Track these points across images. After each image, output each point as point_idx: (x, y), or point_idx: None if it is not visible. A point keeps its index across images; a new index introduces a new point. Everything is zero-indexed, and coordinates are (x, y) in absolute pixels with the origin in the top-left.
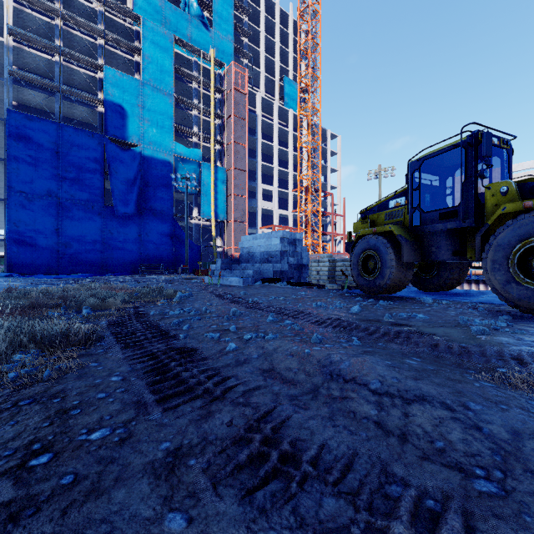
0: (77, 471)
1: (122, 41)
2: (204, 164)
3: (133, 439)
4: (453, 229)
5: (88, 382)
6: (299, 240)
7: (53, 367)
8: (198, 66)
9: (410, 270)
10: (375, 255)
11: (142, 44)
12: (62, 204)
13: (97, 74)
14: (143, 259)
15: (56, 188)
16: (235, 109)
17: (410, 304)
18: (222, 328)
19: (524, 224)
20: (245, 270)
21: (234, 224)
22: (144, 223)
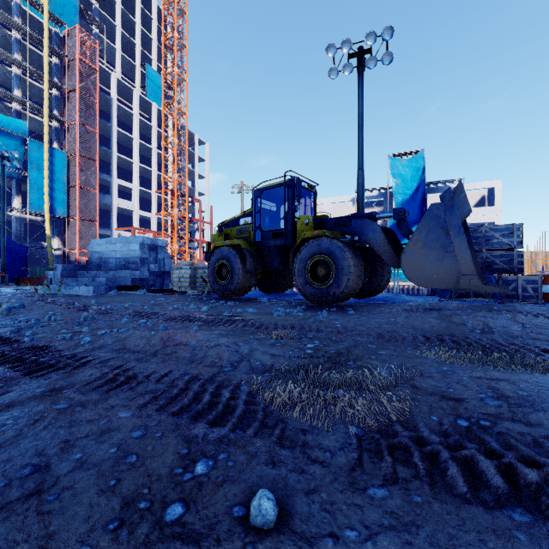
0: None
1: None
2: (33, 142)
3: (11, 392)
4: (281, 245)
5: None
6: (162, 247)
7: None
8: (22, 11)
9: (253, 277)
10: (228, 264)
11: None
12: None
13: None
14: None
15: None
16: (81, 84)
17: (251, 303)
18: (73, 331)
19: (313, 246)
20: (97, 278)
21: (79, 222)
22: None
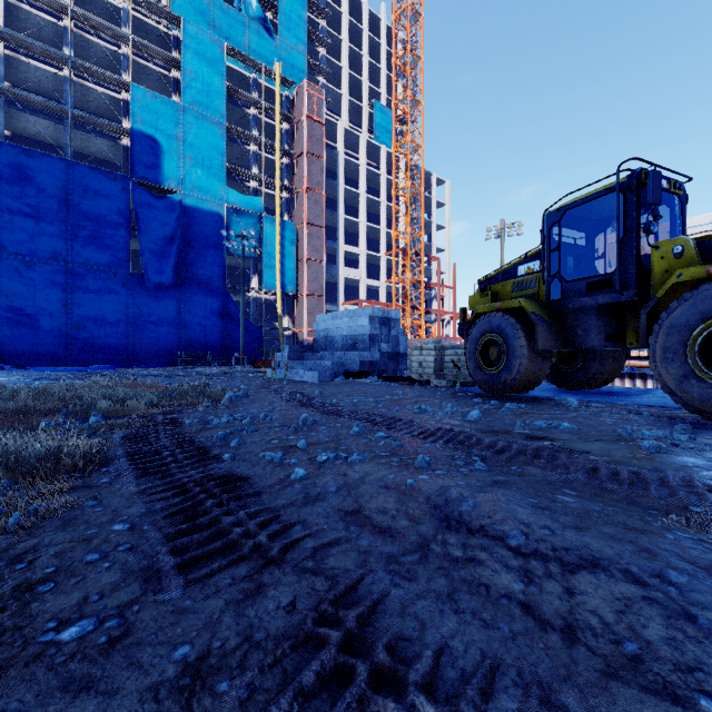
0: (23, 709)
1: (155, 50)
2: (267, 218)
3: (131, 639)
4: (606, 304)
5: (76, 533)
6: (395, 320)
7: (26, 509)
8: (258, 85)
9: (547, 361)
10: (500, 340)
11: (182, 55)
12: (72, 270)
13: (120, 95)
14: (183, 346)
15: (64, 249)
16: (309, 144)
17: (548, 407)
18: (286, 444)
19: (708, 297)
20: (322, 361)
21: (306, 298)
22: (185, 296)
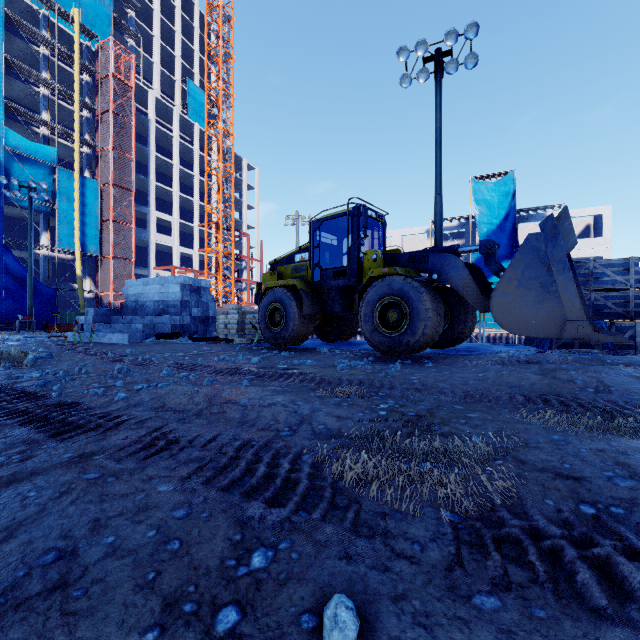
0: None
1: None
2: (63, 171)
3: (35, 458)
4: (344, 286)
5: None
6: (205, 288)
7: None
8: (50, 24)
9: (311, 322)
10: (281, 308)
11: None
12: None
13: None
14: None
15: None
16: (115, 104)
17: (308, 353)
18: (106, 385)
19: (382, 286)
20: (132, 324)
21: (113, 260)
22: None
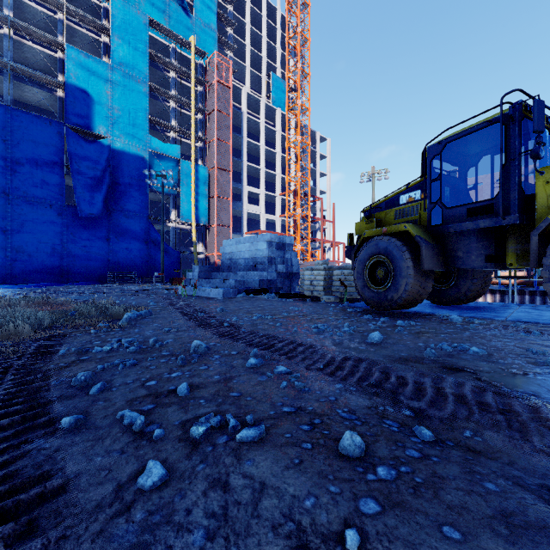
0: None
1: (87, 17)
2: (184, 162)
3: None
4: (487, 228)
5: None
6: (289, 245)
7: None
8: (177, 54)
9: (429, 280)
10: (387, 261)
11: (111, 23)
12: (11, 201)
13: (56, 53)
14: (112, 267)
15: (3, 183)
16: (218, 103)
17: (436, 324)
18: (164, 387)
19: None
20: (226, 279)
21: (217, 228)
22: (114, 225)
